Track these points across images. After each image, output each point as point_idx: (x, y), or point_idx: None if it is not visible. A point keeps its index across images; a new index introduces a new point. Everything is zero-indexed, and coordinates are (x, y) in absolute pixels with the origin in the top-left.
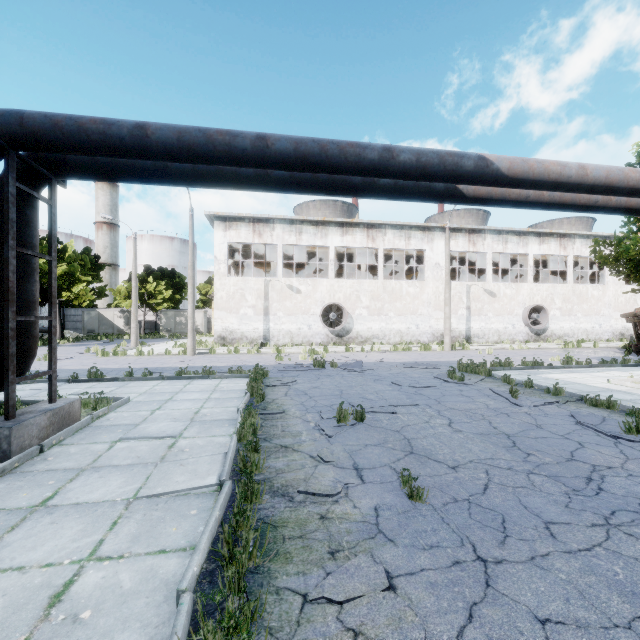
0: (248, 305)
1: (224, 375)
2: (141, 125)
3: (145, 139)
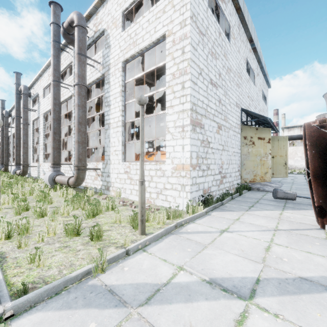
0: (298, 156)
1: (296, 173)
2: (291, 136)
3: (291, 138)
